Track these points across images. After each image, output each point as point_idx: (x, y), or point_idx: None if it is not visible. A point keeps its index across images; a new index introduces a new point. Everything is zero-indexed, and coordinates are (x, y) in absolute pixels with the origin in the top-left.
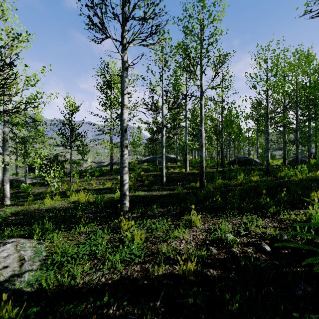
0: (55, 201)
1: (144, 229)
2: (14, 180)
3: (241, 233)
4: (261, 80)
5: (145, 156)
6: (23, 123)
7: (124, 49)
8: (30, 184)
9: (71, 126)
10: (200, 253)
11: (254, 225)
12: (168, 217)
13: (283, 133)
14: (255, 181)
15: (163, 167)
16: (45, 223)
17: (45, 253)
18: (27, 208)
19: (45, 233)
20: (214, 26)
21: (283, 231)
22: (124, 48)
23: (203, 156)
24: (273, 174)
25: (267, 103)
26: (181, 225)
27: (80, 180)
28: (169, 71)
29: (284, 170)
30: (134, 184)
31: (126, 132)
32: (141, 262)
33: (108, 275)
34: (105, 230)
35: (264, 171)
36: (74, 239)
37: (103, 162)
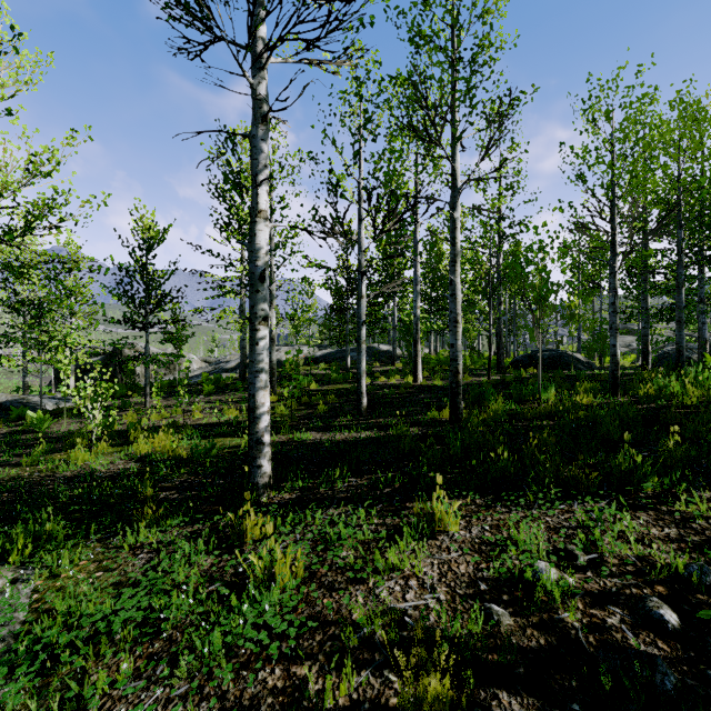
0: (97, 455)
1: (306, 541)
2: (16, 402)
3: (579, 561)
4: (599, 162)
5: (323, 347)
6: (21, 266)
7: (259, 68)
8: (51, 411)
9: (147, 277)
10: (463, 628)
11: (615, 534)
12: (371, 503)
13: (643, 294)
14: (589, 406)
15: (361, 372)
16: (44, 519)
17: (26, 614)
18: (26, 472)
19: (44, 546)
20: (486, 22)
21: (701, 555)
22: (258, 65)
23: (459, 345)
24: (626, 388)
25: (612, 217)
26: (407, 530)
27: (168, 403)
28: (375, 140)
29: (656, 380)
30: (291, 414)
31: (263, 282)
32: (287, 657)
33: (185, 704)
34: (200, 541)
35: (601, 382)
36: (114, 567)
37: (227, 361)
